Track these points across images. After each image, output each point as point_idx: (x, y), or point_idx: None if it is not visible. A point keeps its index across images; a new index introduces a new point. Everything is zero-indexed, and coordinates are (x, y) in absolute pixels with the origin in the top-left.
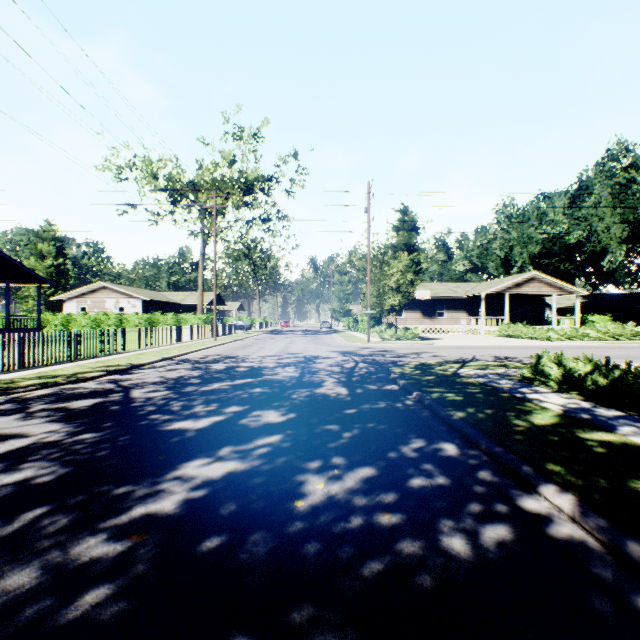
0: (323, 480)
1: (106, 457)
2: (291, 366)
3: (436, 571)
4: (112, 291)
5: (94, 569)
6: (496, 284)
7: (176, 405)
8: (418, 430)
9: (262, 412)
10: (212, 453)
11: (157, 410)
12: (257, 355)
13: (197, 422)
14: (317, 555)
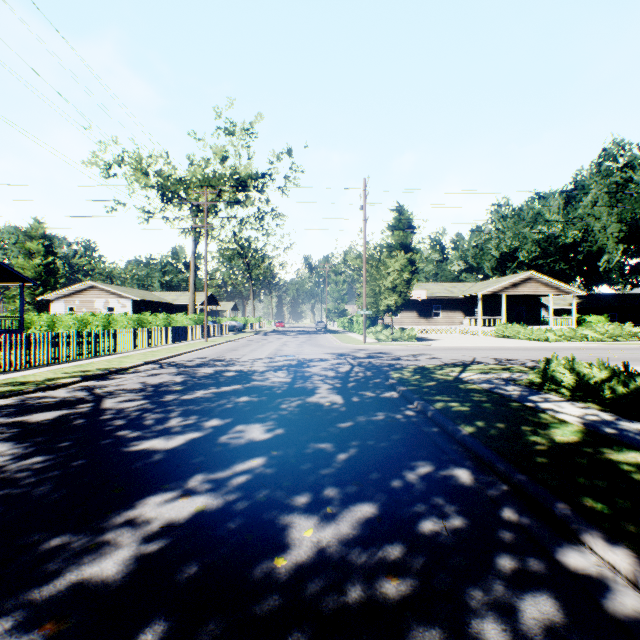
0: (312, 523)
1: (49, 491)
2: (283, 370)
3: None
4: (101, 291)
5: None
6: (493, 284)
7: (150, 418)
8: (423, 449)
9: (246, 427)
10: (180, 484)
11: (127, 425)
12: (248, 358)
13: (169, 440)
14: None
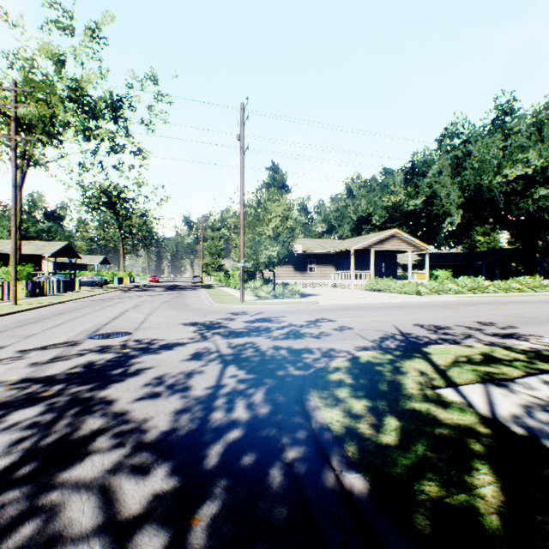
0: None
1: None
2: (34, 405)
3: None
4: None
5: None
6: (363, 240)
7: None
8: None
9: None
10: None
11: None
12: (23, 345)
13: None
14: None
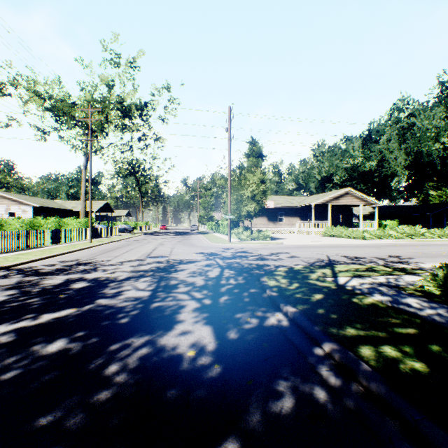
0: None
1: None
2: (146, 277)
3: None
4: (3, 198)
5: None
6: (322, 197)
7: None
8: None
9: None
10: None
11: None
12: (118, 260)
13: None
14: None
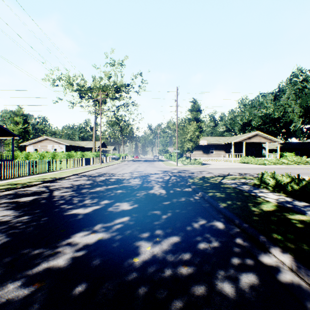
0: (150, 244)
1: (32, 231)
2: (137, 178)
3: (215, 307)
4: (50, 141)
5: (7, 308)
6: (239, 137)
7: (76, 200)
8: (202, 213)
9: (120, 203)
10: (90, 228)
11: (65, 202)
12: (121, 172)
13: (85, 209)
14: (144, 296)
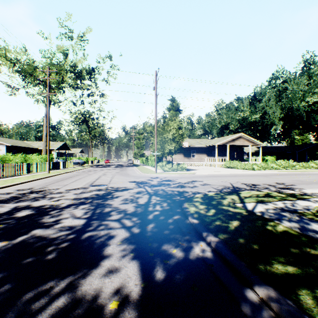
0: None
1: None
2: (85, 204)
3: None
4: None
5: None
6: (222, 139)
7: None
8: None
9: None
10: None
11: None
12: (66, 188)
13: None
14: None
